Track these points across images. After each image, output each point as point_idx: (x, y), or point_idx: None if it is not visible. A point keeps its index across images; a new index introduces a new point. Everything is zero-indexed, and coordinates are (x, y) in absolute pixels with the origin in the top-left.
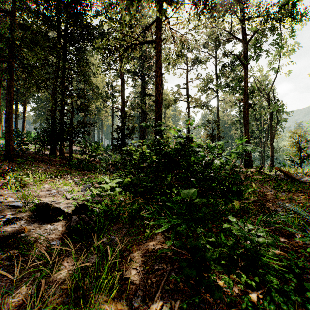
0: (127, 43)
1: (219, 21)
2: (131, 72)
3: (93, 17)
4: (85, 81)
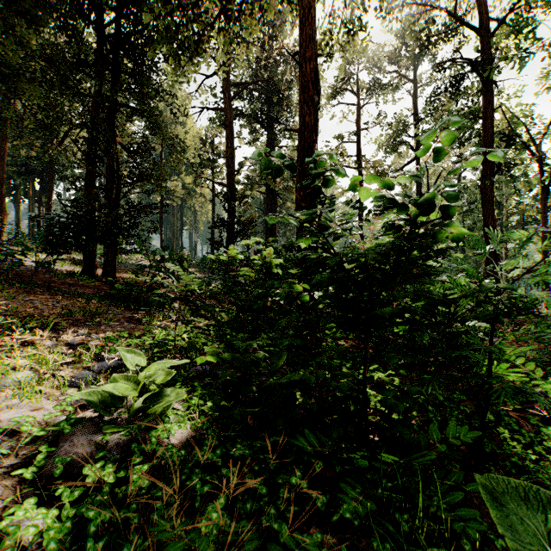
0: None
1: None
2: (247, 115)
3: None
4: (154, 127)
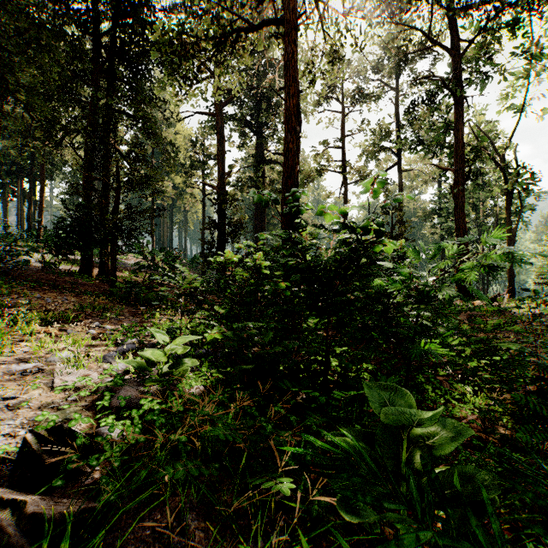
0: (221, 28)
1: (407, 11)
2: (237, 120)
3: (163, 10)
4: (149, 133)
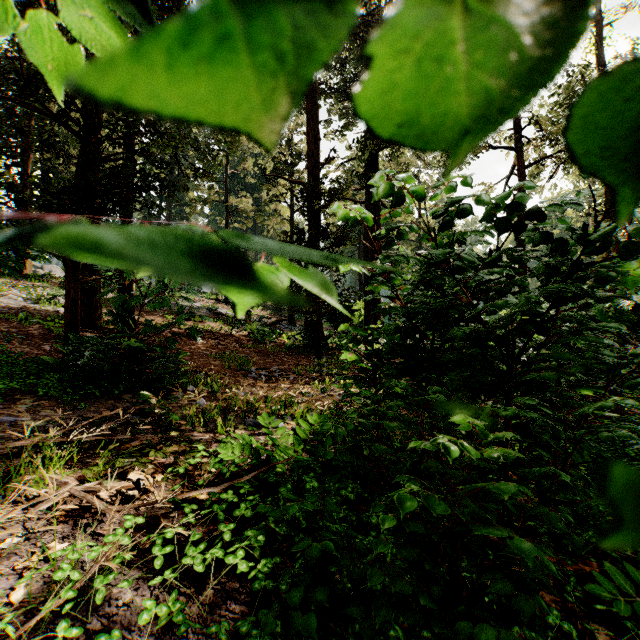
0: None
1: None
2: (338, 90)
3: None
4: None
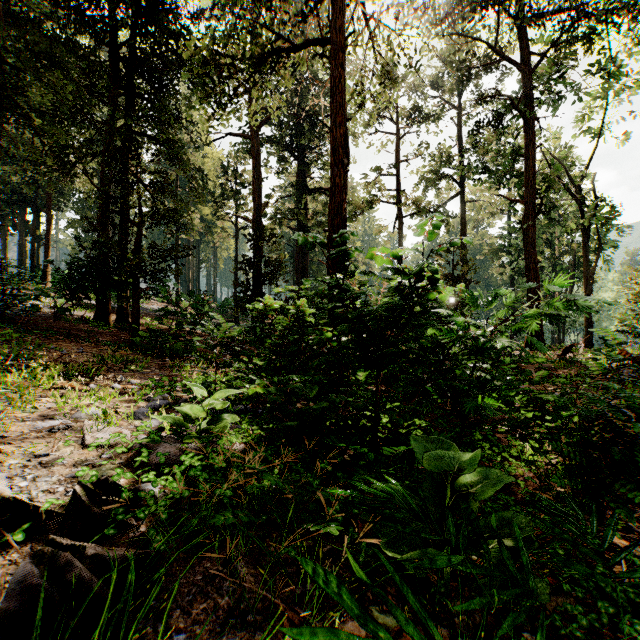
0: (260, 48)
1: (470, 21)
2: (275, 142)
3: (191, 17)
4: (174, 158)
